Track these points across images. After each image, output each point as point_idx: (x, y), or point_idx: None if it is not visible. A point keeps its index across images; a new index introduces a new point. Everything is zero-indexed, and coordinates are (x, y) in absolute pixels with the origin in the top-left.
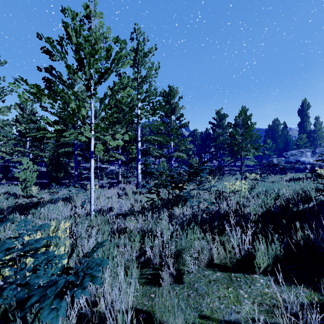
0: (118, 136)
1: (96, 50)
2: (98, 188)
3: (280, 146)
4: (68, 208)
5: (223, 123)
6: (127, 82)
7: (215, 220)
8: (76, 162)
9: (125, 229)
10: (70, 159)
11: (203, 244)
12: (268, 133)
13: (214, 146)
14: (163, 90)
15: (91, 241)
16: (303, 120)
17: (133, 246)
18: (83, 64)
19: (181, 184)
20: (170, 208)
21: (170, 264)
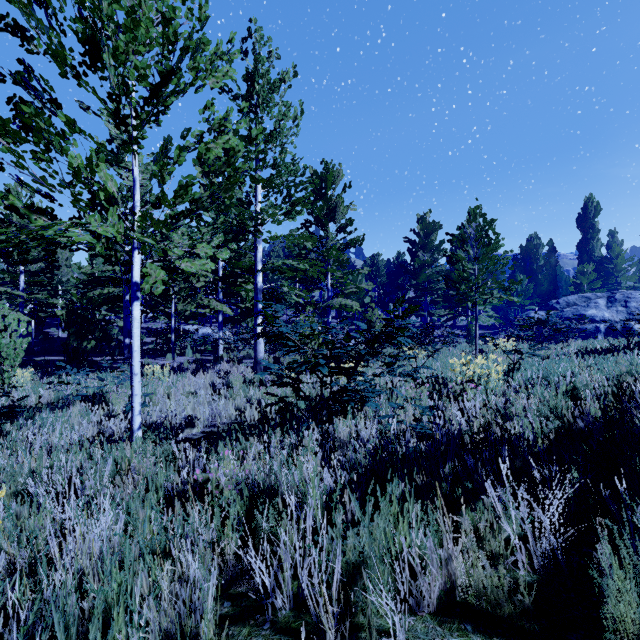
0: (203, 249)
1: (135, 18)
2: (168, 373)
3: (543, 287)
4: (95, 419)
5: (431, 240)
6: (224, 120)
7: (448, 460)
8: (128, 318)
9: (207, 482)
10: (116, 312)
11: (425, 544)
12: (519, 263)
13: (415, 287)
14: (311, 170)
15: (104, 522)
16: (587, 237)
17: (222, 538)
18: (98, 51)
19: (352, 362)
20: (327, 420)
21: (325, 628)
